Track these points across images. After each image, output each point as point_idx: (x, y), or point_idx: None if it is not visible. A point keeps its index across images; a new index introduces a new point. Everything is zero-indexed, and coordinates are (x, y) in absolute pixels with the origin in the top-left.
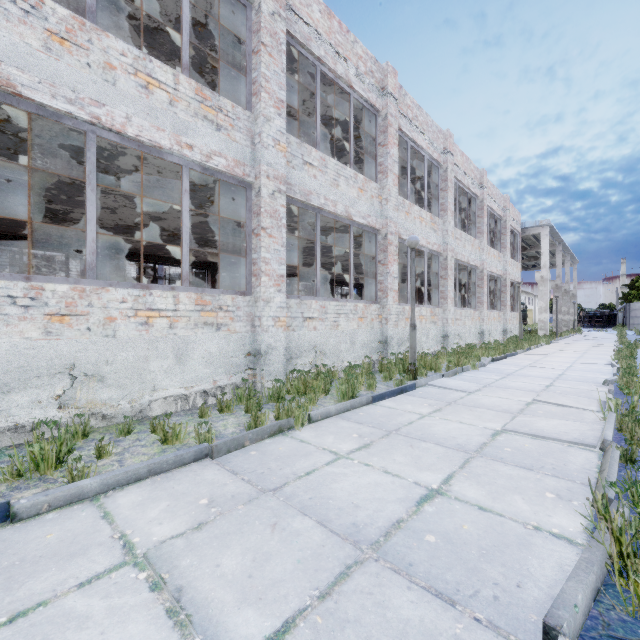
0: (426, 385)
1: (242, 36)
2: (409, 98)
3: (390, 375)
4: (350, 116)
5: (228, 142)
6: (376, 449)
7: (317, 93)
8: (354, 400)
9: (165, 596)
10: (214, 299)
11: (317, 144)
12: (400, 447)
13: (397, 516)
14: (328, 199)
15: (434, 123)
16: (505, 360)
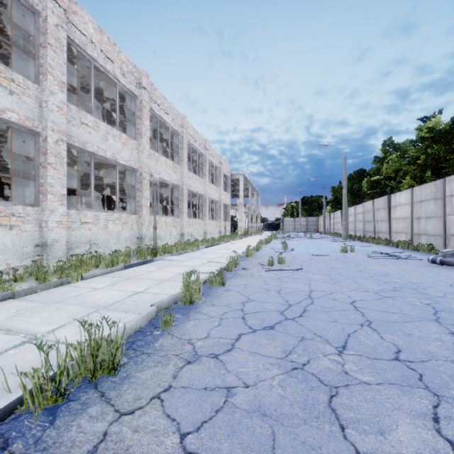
0: (161, 260)
1: (31, 30)
2: (158, 91)
3: (141, 256)
4: (117, 97)
5: (20, 103)
6: (118, 284)
7: (92, 79)
8: (113, 267)
9: (2, 332)
10: (8, 208)
11: (92, 112)
12: (131, 282)
13: (118, 300)
14: (100, 148)
15: (175, 108)
16: (212, 247)
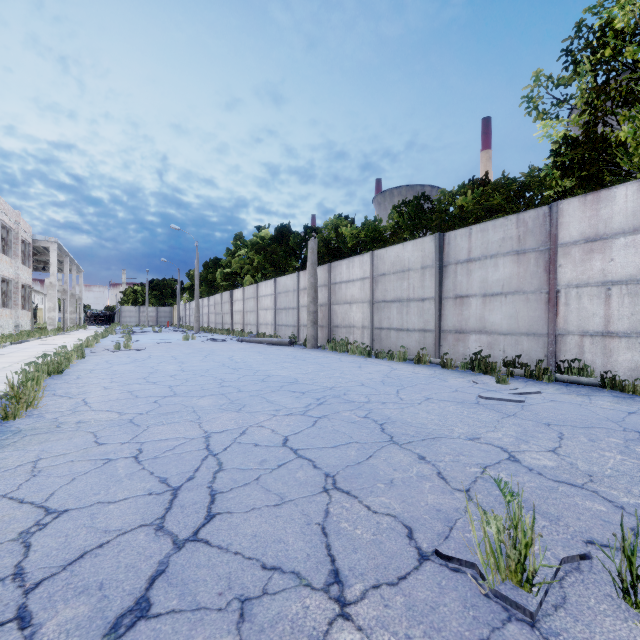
0: None
1: None
2: None
3: None
4: None
5: None
6: None
7: None
8: None
9: None
10: None
11: None
12: None
13: None
14: None
15: None
16: (22, 344)
